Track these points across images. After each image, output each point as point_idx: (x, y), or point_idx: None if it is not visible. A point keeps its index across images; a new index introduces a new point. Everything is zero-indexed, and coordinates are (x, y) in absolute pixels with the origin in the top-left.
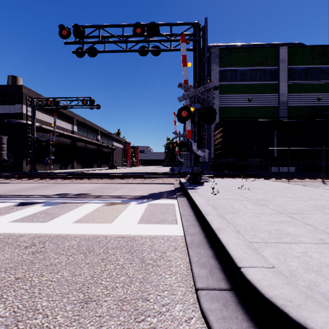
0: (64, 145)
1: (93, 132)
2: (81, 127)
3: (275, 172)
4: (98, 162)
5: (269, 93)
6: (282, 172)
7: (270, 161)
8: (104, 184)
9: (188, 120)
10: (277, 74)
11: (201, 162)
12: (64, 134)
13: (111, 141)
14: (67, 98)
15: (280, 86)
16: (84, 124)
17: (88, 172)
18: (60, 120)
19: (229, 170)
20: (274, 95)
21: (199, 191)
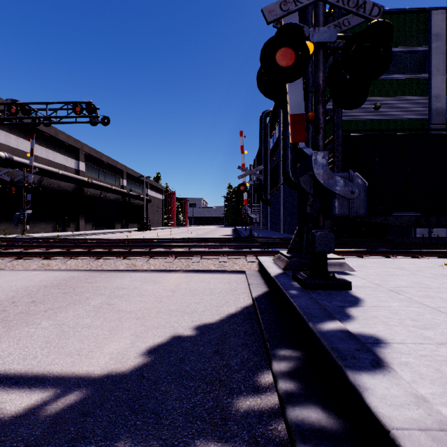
0: (61, 193)
1: (114, 174)
2: (93, 164)
3: (433, 238)
4: (124, 220)
5: (411, 96)
6: (446, 238)
7: (435, 216)
8: (69, 272)
9: (297, 77)
10: (426, 61)
11: (340, 215)
12: (58, 173)
13: (144, 188)
14: (47, 104)
15: (433, 81)
16: (99, 161)
17: (97, 236)
18: (53, 151)
19: (352, 236)
20: (421, 98)
21: (441, 403)
